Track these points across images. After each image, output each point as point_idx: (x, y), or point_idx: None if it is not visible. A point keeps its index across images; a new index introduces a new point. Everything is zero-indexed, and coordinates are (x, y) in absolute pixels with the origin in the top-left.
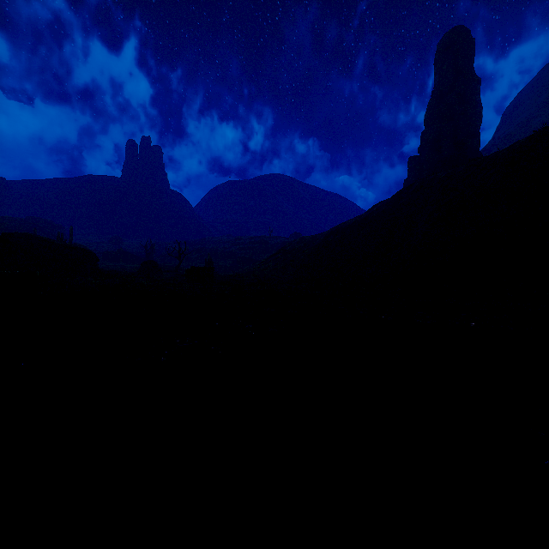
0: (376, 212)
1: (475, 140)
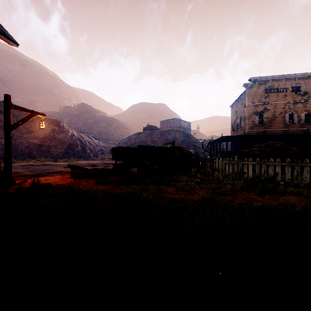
0: None
1: None
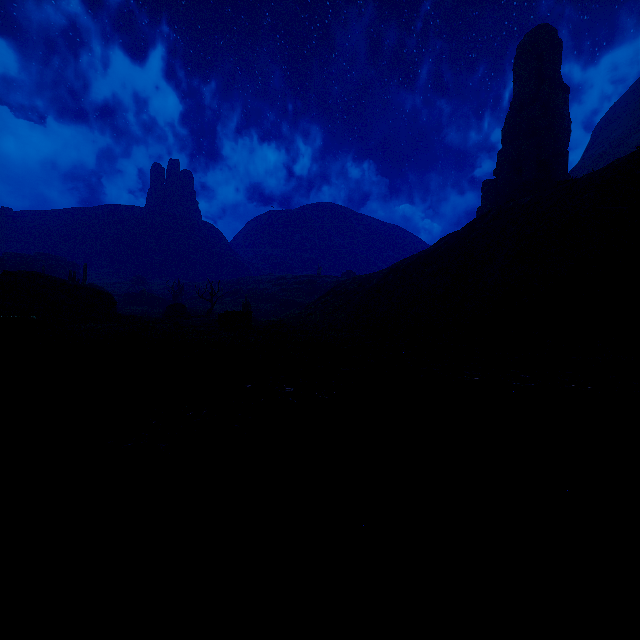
0: (444, 246)
1: (563, 160)
